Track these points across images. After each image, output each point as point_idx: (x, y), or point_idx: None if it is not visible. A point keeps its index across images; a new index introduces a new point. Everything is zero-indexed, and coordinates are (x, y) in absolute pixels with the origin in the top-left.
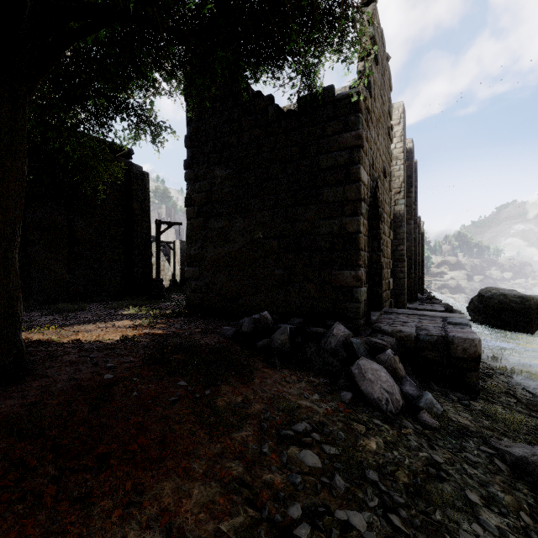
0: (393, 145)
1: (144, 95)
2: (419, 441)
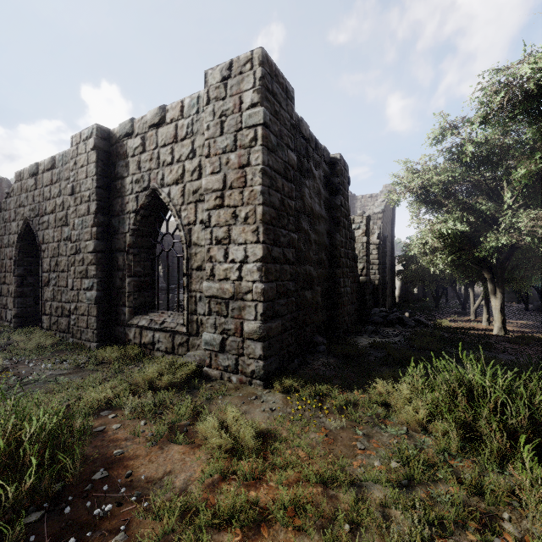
0: None
1: None
2: None
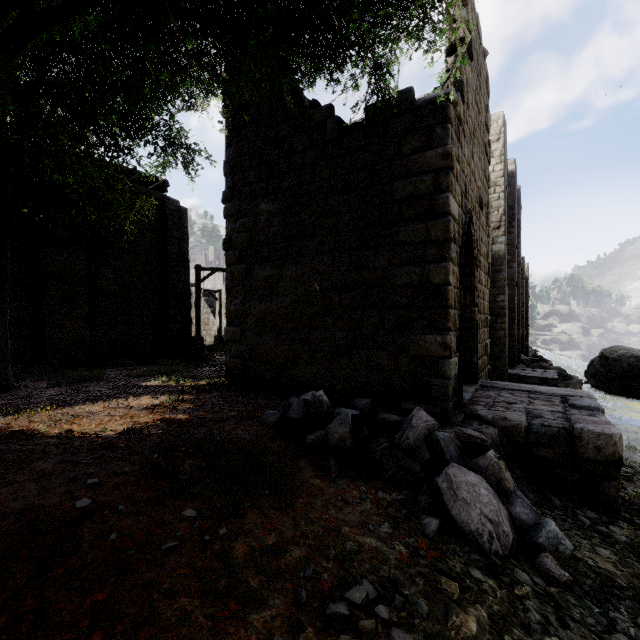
0: (491, 168)
1: (162, 107)
2: (543, 611)
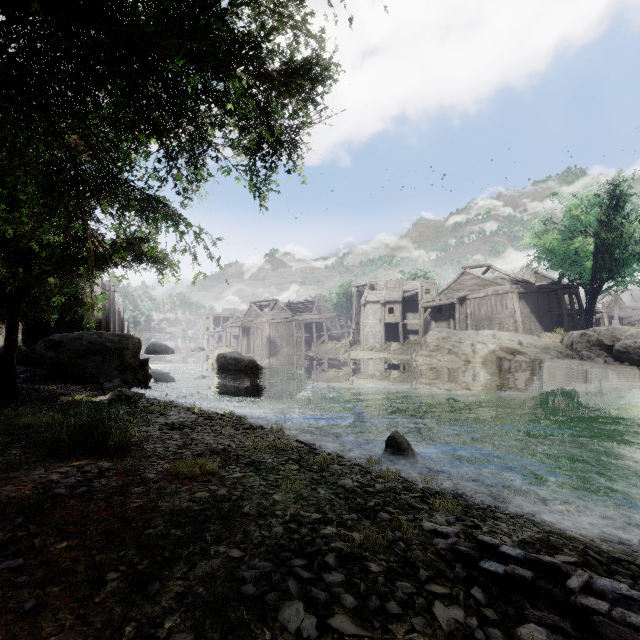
0: (98, 291)
1: None
2: None
